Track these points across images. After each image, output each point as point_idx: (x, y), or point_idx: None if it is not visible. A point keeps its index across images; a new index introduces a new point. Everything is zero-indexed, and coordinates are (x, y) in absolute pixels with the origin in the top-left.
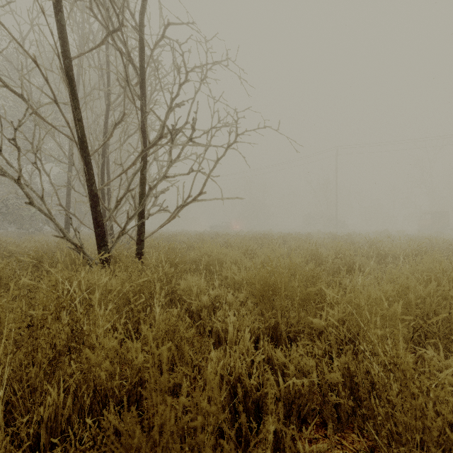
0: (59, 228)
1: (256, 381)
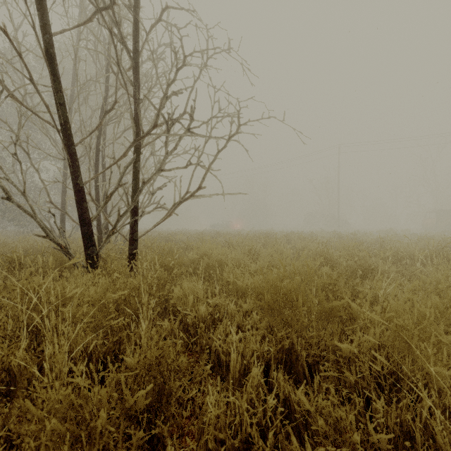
0: (40, 227)
1: (271, 442)
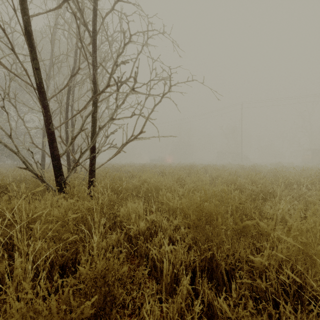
0: (22, 161)
1: None
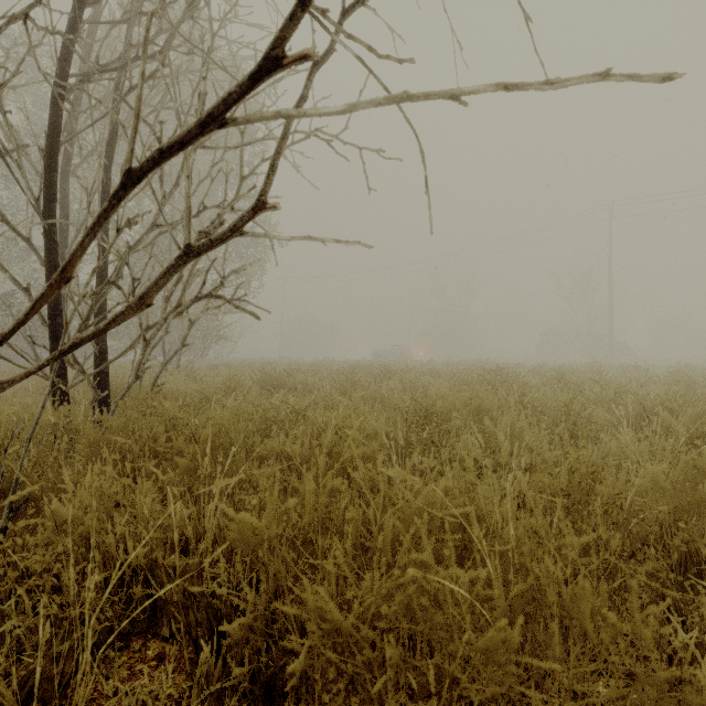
0: None
1: None
